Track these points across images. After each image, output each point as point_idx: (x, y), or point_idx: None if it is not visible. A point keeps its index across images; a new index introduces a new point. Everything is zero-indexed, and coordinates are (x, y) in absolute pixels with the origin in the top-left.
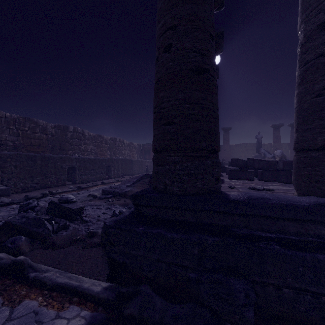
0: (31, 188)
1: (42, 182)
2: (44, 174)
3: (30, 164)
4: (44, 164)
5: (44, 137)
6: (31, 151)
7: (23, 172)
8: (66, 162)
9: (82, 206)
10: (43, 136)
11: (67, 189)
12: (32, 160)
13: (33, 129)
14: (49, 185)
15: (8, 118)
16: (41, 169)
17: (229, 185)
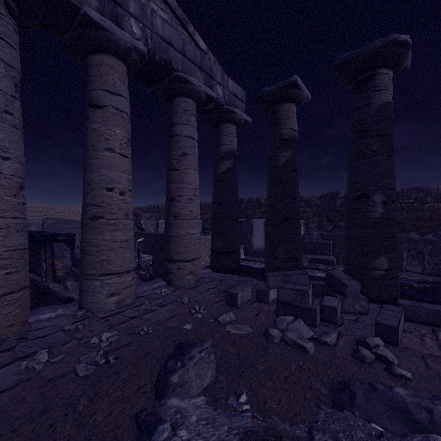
0: None
1: None
2: None
3: None
4: None
5: (439, 207)
6: (418, 226)
7: None
8: (404, 243)
9: None
10: (437, 205)
11: None
12: None
13: (420, 200)
14: None
15: None
16: None
17: None
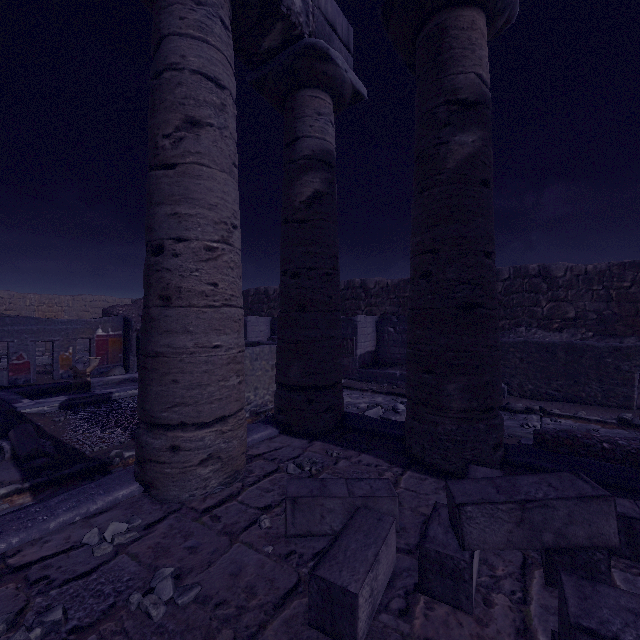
0: (547, 396)
1: (567, 390)
2: (571, 377)
3: (545, 357)
4: (572, 359)
5: None
6: (637, 327)
7: (532, 369)
8: (635, 358)
9: (389, 418)
10: None
11: (607, 417)
12: (549, 351)
13: None
14: (583, 398)
15: (590, 274)
16: (565, 367)
17: (360, 460)
